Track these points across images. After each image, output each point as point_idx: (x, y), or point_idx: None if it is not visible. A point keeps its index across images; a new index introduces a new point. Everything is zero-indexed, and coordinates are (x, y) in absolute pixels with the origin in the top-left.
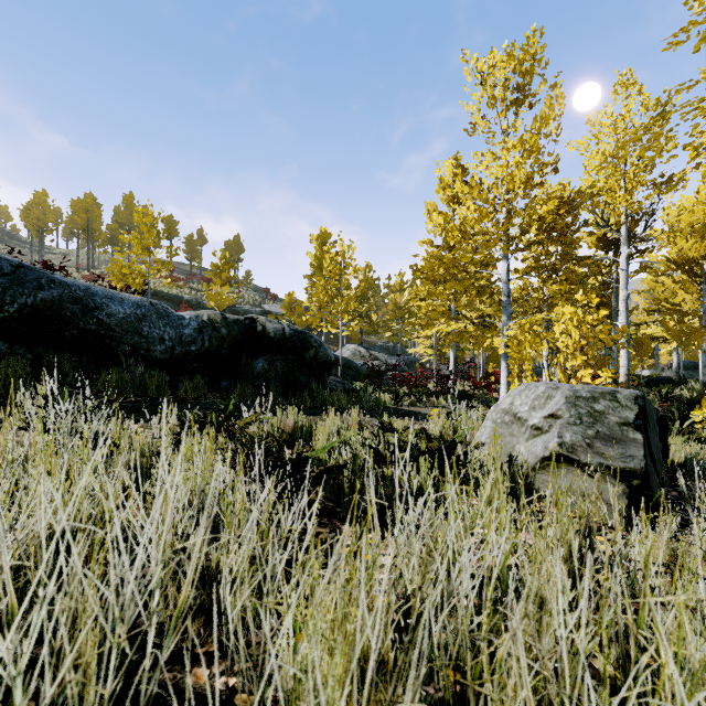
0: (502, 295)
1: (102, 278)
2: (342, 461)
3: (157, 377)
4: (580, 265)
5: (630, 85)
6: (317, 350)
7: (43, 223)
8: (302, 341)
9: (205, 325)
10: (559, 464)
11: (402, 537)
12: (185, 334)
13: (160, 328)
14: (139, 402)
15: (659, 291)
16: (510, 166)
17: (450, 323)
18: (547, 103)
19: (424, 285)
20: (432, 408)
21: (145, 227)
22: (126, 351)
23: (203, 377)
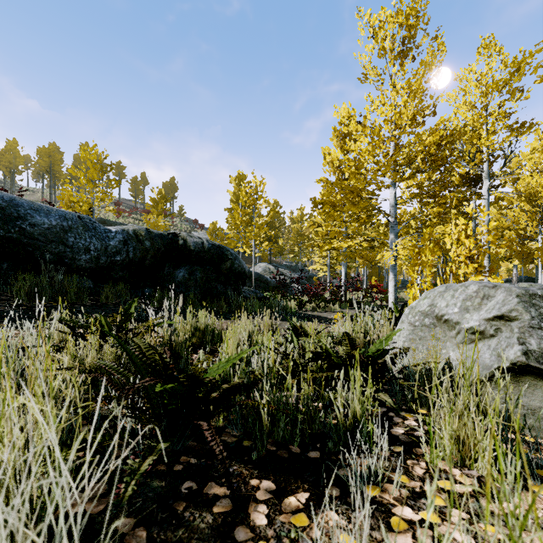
0: (390, 216)
1: (52, 205)
2: (252, 377)
3: (76, 283)
4: (455, 192)
5: (492, 47)
6: (232, 262)
7: (14, 165)
8: (219, 254)
9: (130, 238)
10: (522, 378)
11: (352, 530)
12: (111, 246)
13: (86, 239)
14: (52, 306)
15: (502, 221)
16: (398, 105)
17: (346, 241)
18: (429, 52)
19: (324, 208)
20: (330, 313)
21: (89, 163)
22: (50, 259)
23: (128, 285)
